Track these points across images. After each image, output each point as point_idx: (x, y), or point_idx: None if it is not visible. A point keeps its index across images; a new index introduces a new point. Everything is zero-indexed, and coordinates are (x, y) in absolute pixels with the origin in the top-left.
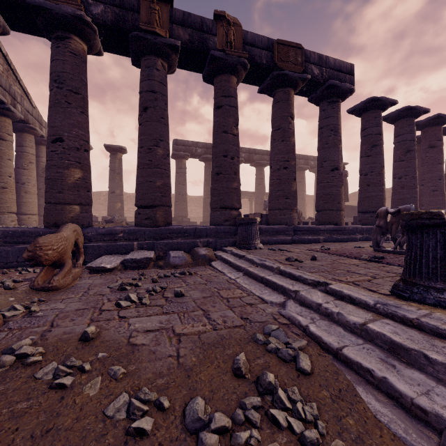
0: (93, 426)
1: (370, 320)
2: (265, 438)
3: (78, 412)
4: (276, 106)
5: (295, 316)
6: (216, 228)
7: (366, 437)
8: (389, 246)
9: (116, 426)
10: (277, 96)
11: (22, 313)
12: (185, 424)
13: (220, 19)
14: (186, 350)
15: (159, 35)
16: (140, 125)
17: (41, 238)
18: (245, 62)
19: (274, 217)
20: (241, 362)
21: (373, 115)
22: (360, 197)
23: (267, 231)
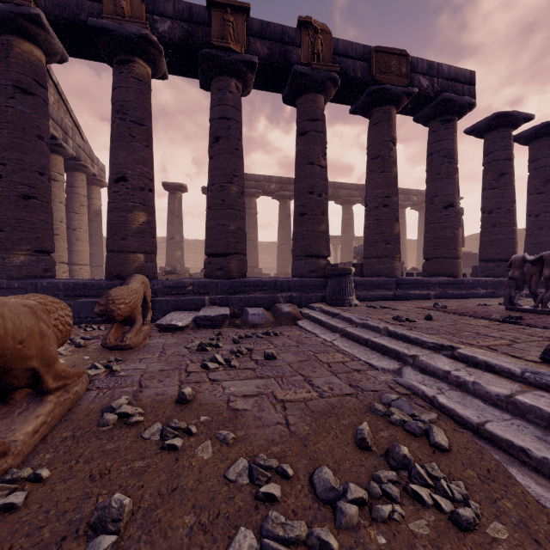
0: (217, 488)
1: (518, 391)
2: (409, 514)
3: (198, 474)
4: (373, 129)
5: (416, 385)
6: (300, 281)
7: (530, 522)
8: (525, 304)
9: (241, 490)
10: (375, 117)
11: (104, 372)
12: (317, 493)
13: (305, 26)
14: (295, 417)
15: (234, 52)
16: (210, 158)
17: (113, 291)
18: (336, 77)
19: (371, 266)
20: (365, 432)
21: (500, 135)
22: (482, 241)
23: (362, 284)
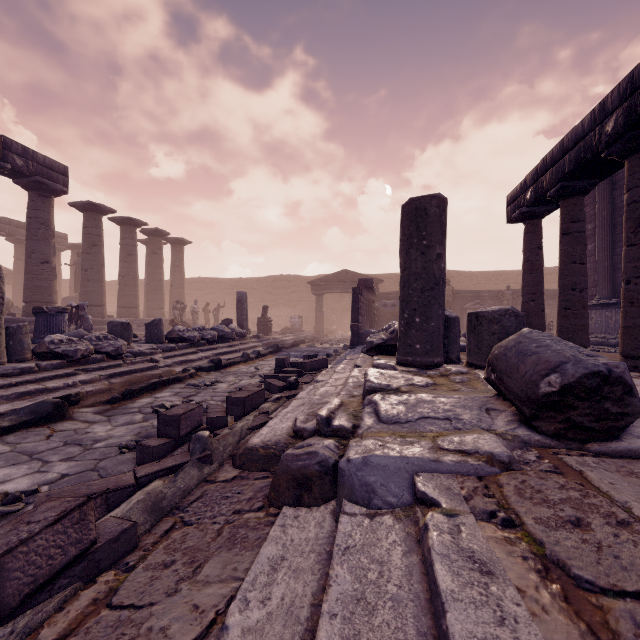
0: None
1: None
2: None
3: None
4: None
5: None
6: None
7: None
8: None
9: None
10: None
11: None
12: None
13: None
14: None
15: None
16: None
17: None
18: None
19: None
20: None
21: (93, 217)
22: (82, 291)
23: None
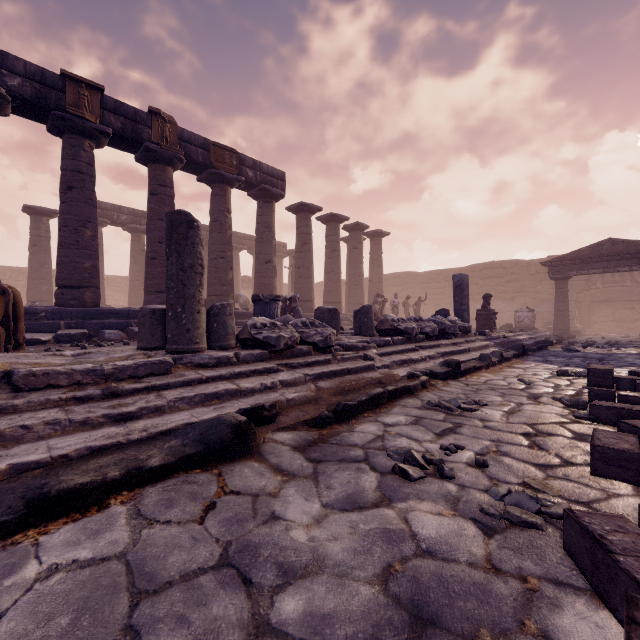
0: None
1: None
2: None
3: None
4: (214, 199)
5: None
6: None
7: None
8: None
9: None
10: (215, 190)
11: None
12: None
13: (155, 114)
14: None
15: (89, 121)
16: (62, 202)
17: None
18: (181, 158)
19: (212, 302)
20: None
21: (304, 217)
22: (295, 288)
23: None
